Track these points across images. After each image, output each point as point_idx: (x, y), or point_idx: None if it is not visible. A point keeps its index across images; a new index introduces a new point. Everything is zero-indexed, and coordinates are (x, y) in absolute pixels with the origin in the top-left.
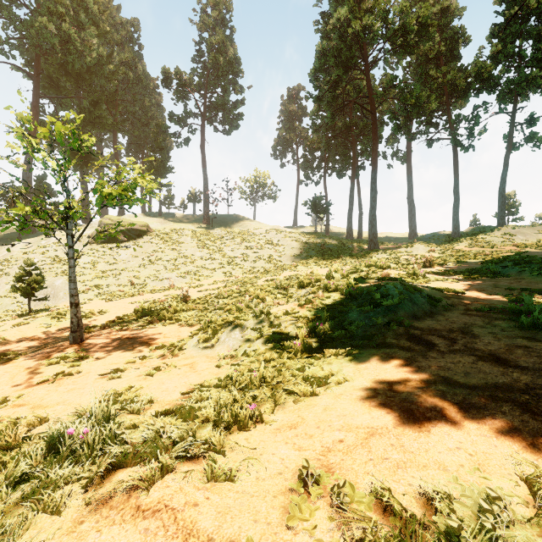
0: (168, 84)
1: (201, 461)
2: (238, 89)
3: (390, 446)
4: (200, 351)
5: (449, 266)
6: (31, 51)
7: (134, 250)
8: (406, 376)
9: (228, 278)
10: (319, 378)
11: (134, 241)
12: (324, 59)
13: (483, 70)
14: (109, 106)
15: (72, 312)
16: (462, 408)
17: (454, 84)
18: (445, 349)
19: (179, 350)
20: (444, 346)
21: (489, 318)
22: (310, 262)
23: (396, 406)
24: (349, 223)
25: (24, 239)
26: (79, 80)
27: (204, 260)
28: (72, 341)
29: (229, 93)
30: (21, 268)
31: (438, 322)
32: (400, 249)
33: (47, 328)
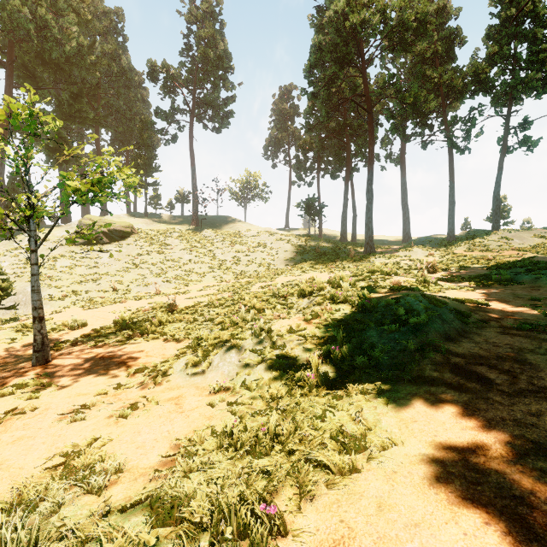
0: (155, 77)
1: None
2: (228, 85)
3: None
4: (188, 379)
5: (453, 271)
6: (4, 37)
7: (111, 254)
8: (479, 438)
9: (218, 283)
10: (355, 440)
11: (117, 243)
12: (320, 54)
13: (480, 71)
14: (91, 99)
15: (35, 328)
16: None
17: (451, 84)
18: (509, 388)
19: (162, 376)
20: (504, 384)
21: (536, 340)
22: (305, 267)
23: (493, 505)
24: (343, 226)
25: None
26: (57, 71)
27: (193, 263)
28: (35, 363)
29: (219, 89)
30: None
31: (477, 344)
32: (398, 253)
33: (9, 344)
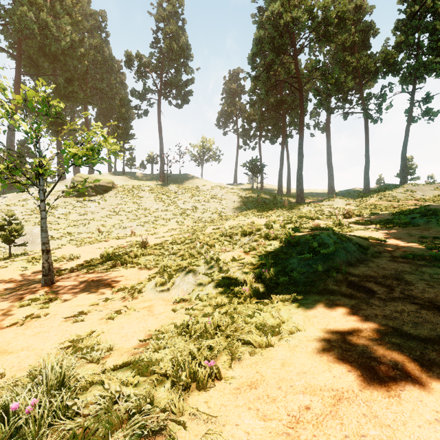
0: (131, 65)
1: (159, 436)
2: (188, 70)
3: (363, 417)
4: (157, 294)
5: (365, 217)
6: (14, 35)
7: (99, 203)
8: (357, 326)
9: (180, 226)
10: (272, 328)
11: (101, 196)
12: (260, 45)
13: (390, 57)
14: (81, 83)
15: (43, 258)
16: (424, 366)
17: (366, 67)
18: (386, 296)
19: (138, 292)
20: (383, 293)
21: (415, 265)
22: (249, 214)
23: (356, 362)
24: (279, 181)
25: (8, 193)
26: (55, 61)
27: (160, 211)
28: (43, 284)
29: (181, 73)
30: (2, 219)
31: (370, 268)
32: (322, 202)
33: (22, 271)
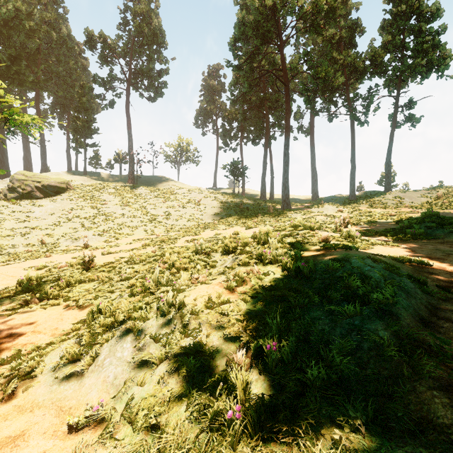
0: (93, 46)
1: None
2: (162, 59)
3: None
4: (54, 388)
5: (364, 226)
6: None
7: None
8: None
9: (149, 236)
10: None
11: (51, 198)
12: (243, 28)
13: (377, 56)
14: (31, 64)
15: None
16: None
17: (354, 65)
18: None
19: (23, 378)
20: None
21: None
22: (230, 221)
23: None
24: (263, 186)
25: None
26: None
27: (125, 218)
28: None
29: (153, 61)
30: None
31: None
32: (312, 209)
33: None
